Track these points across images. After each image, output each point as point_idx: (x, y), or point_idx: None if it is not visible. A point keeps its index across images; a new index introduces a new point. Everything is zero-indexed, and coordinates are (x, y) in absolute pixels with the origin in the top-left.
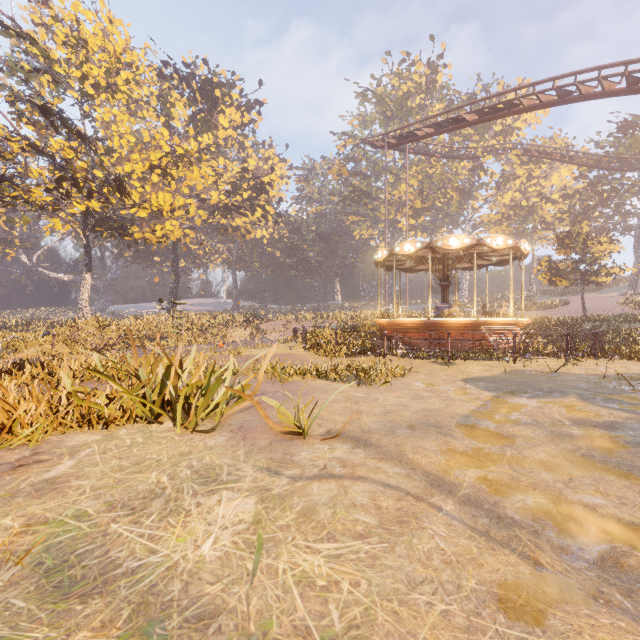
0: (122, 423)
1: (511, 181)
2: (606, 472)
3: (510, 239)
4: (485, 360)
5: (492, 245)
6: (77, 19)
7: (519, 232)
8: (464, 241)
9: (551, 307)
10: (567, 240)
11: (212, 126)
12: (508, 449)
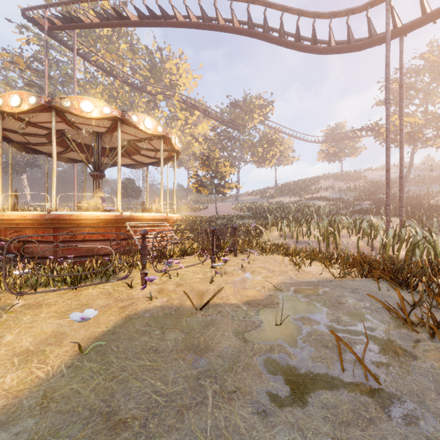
0: None
1: (175, 121)
2: None
3: (160, 126)
4: (106, 277)
5: (140, 126)
6: None
7: (180, 158)
8: (103, 109)
9: (198, 210)
10: (207, 162)
11: None
12: None
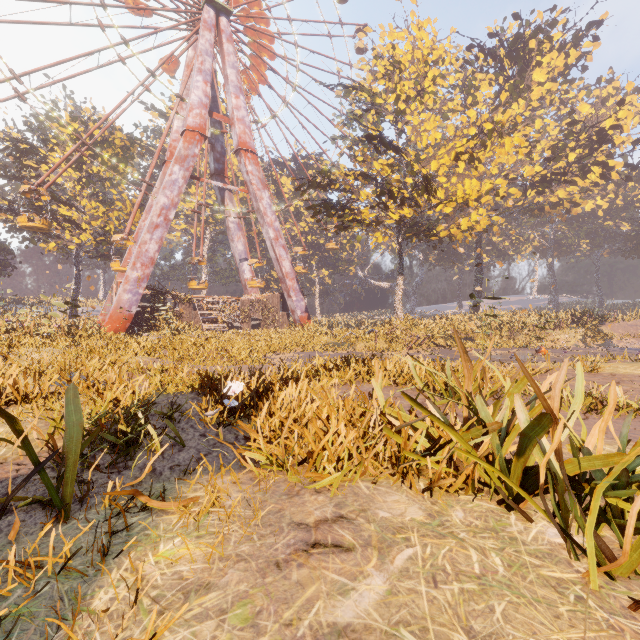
0: (453, 490)
1: None
2: None
3: None
4: None
5: None
6: (392, 45)
7: None
8: None
9: None
10: None
11: (523, 89)
12: None
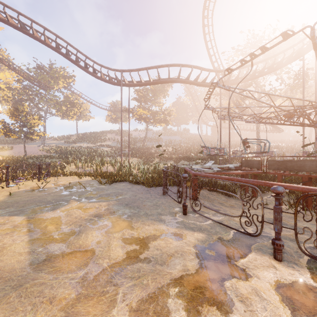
0: None
1: None
2: (149, 240)
3: None
4: None
5: None
6: None
7: None
8: None
9: (3, 150)
10: (16, 113)
11: None
12: (101, 260)
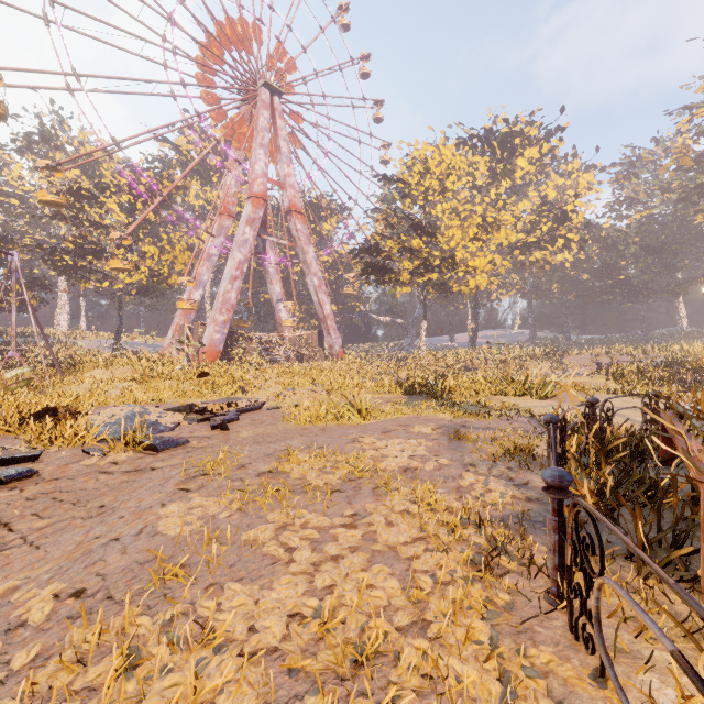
0: (509, 396)
1: None
2: None
3: None
4: None
5: None
6: (426, 157)
7: None
8: None
9: None
10: None
11: (510, 172)
12: None
